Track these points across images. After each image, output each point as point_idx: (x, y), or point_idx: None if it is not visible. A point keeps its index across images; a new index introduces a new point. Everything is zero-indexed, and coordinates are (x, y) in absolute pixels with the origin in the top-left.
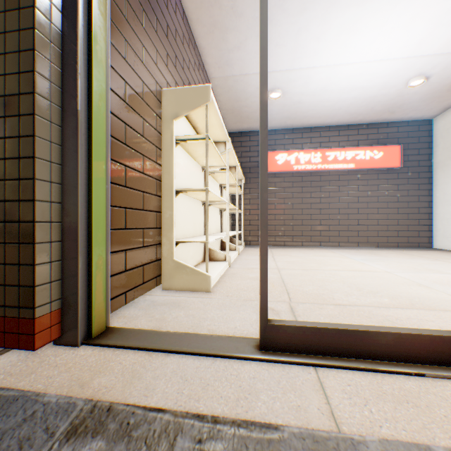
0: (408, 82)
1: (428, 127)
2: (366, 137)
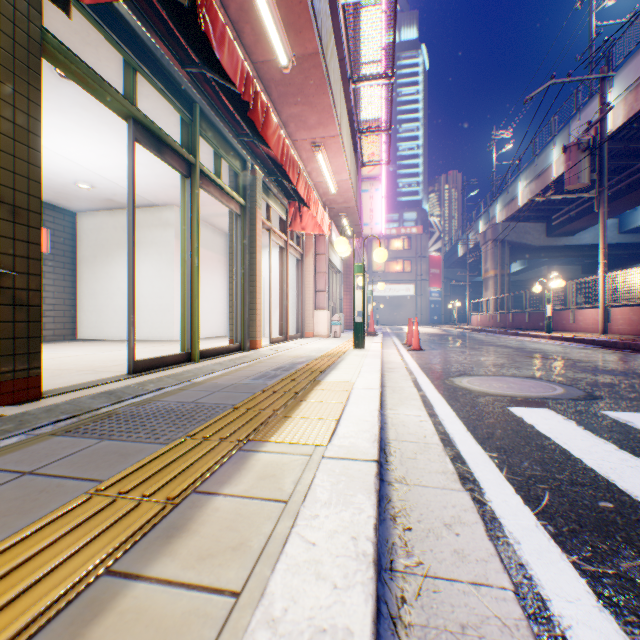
0: (79, 182)
1: (75, 219)
2: None
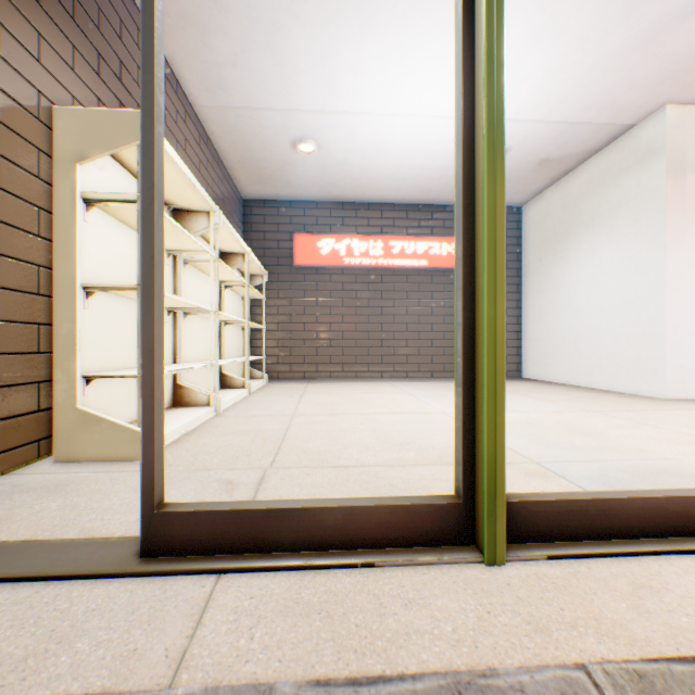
0: None
1: (518, 217)
2: (443, 224)
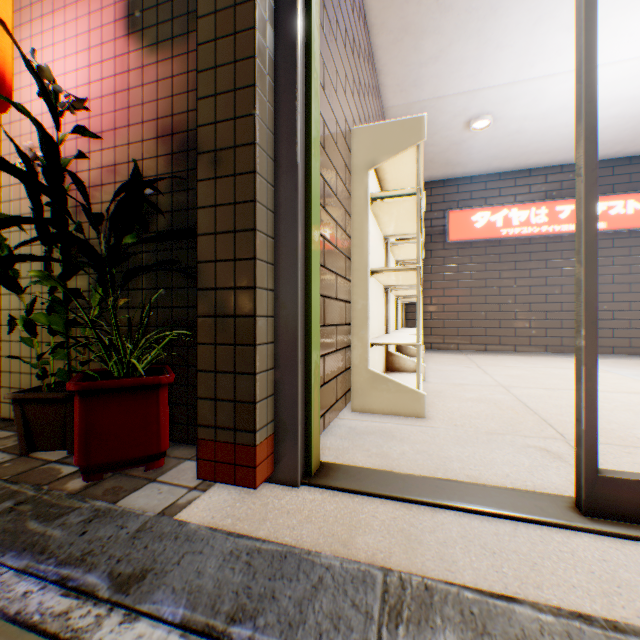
0: None
1: None
2: (628, 179)
